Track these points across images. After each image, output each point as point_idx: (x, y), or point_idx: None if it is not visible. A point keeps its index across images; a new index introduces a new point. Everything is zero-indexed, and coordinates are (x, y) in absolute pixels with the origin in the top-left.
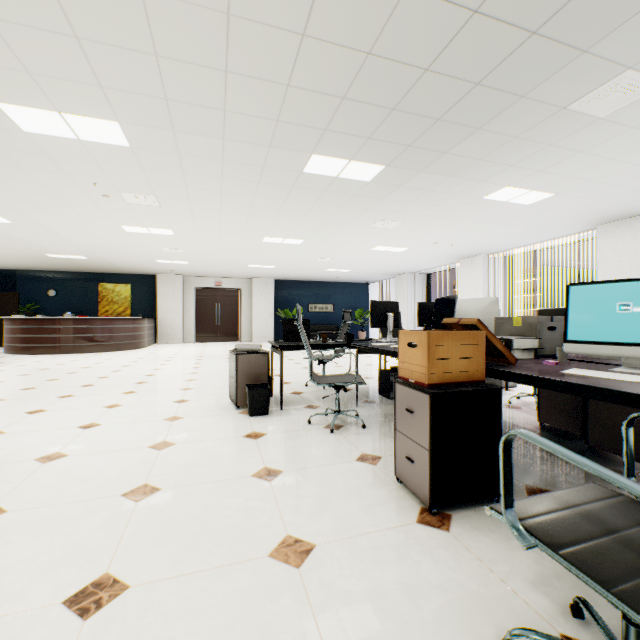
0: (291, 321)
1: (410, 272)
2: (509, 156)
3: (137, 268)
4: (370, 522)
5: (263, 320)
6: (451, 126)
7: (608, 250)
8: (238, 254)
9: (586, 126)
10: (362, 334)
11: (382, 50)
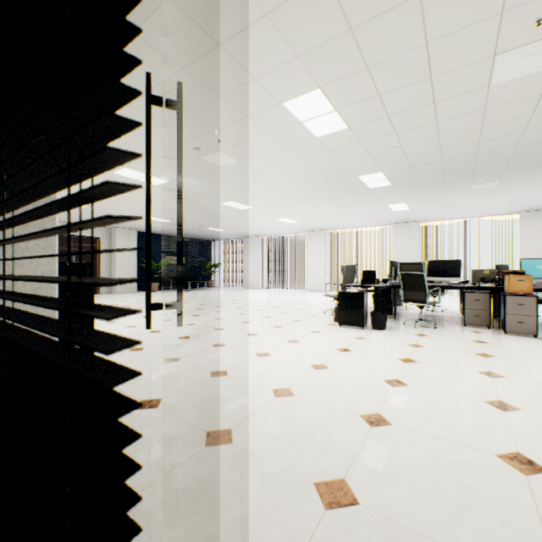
0: (367, 271)
1: (260, 235)
2: (430, 193)
3: None
4: (537, 342)
5: (127, 271)
6: (441, 179)
7: (398, 236)
8: (168, 208)
9: (463, 191)
10: (211, 283)
11: (480, 154)
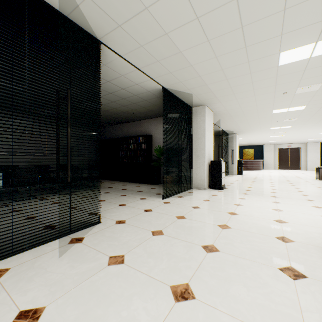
0: None
1: None
2: None
3: (258, 144)
4: None
5: (313, 161)
6: None
7: None
8: (305, 137)
9: None
10: None
11: None
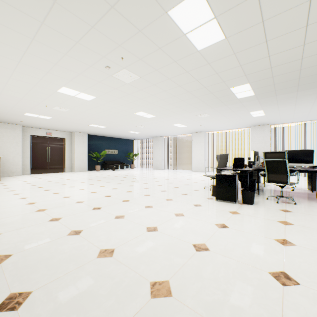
0: (237, 159)
1: (163, 136)
2: (283, 101)
3: None
4: None
5: (81, 158)
6: (295, 88)
7: (255, 135)
8: (101, 118)
9: (310, 98)
10: (133, 165)
11: None
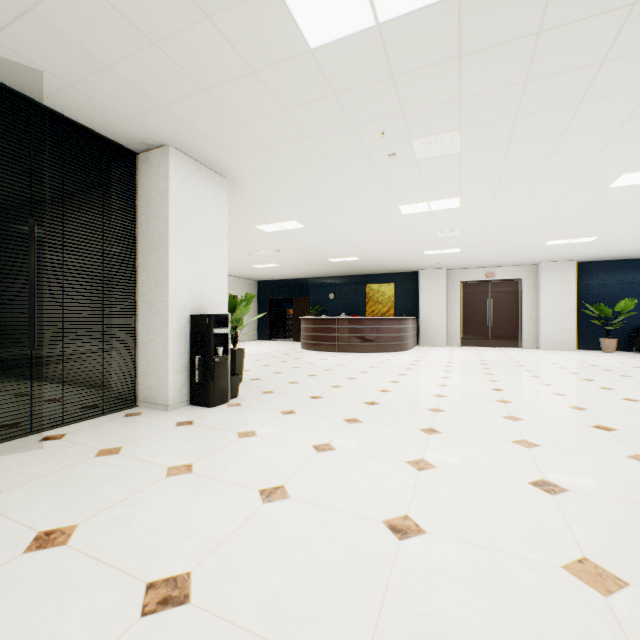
0: None
1: None
2: None
3: (400, 265)
4: None
5: (557, 320)
6: None
7: None
8: (541, 224)
9: None
10: None
11: None
